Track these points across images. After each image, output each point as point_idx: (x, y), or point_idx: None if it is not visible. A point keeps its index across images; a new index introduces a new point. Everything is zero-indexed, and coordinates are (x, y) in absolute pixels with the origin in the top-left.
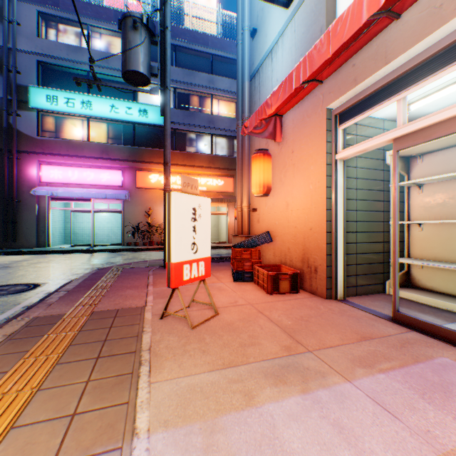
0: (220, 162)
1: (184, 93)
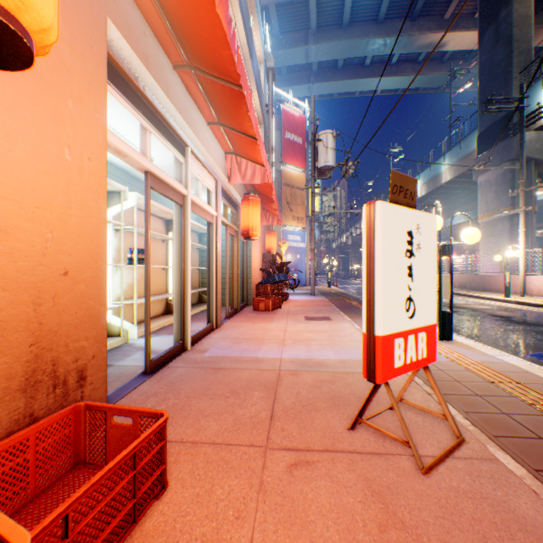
0: None
1: None
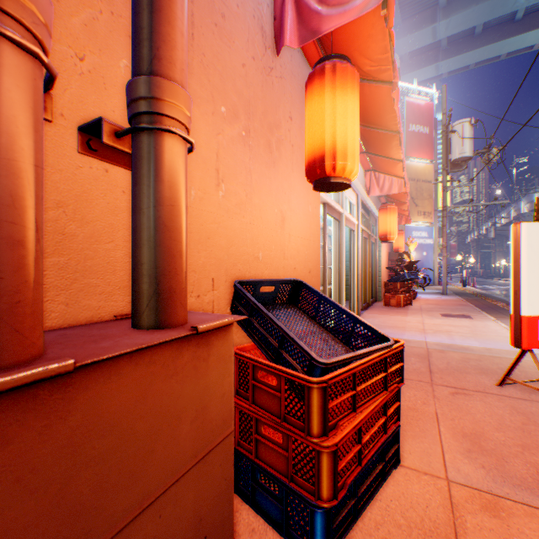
0: None
1: None
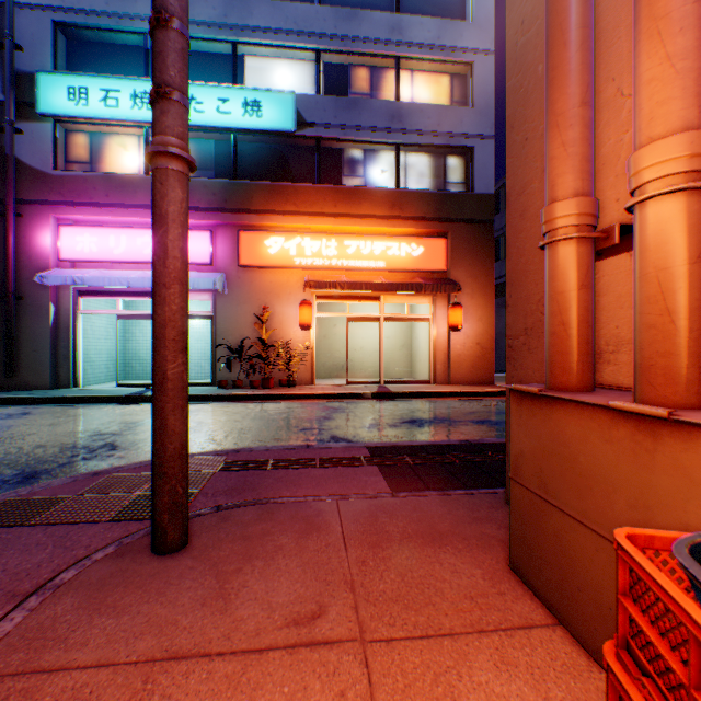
0: (415, 204)
1: (337, 65)
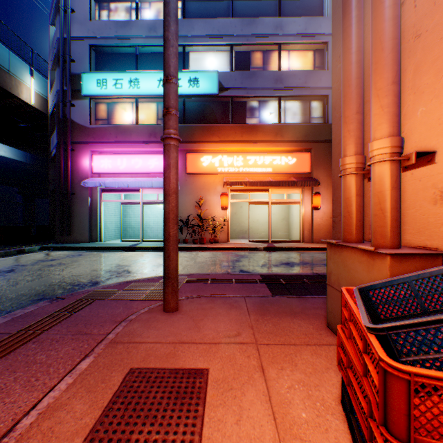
0: (291, 132)
1: (243, 51)
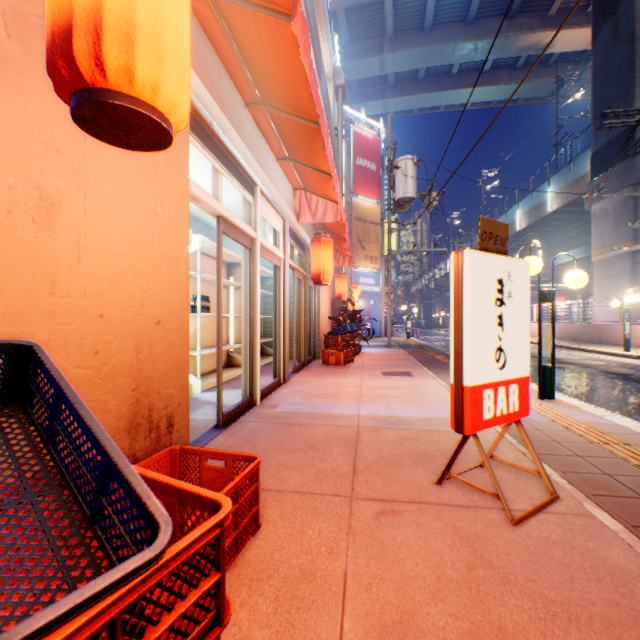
0: None
1: None
